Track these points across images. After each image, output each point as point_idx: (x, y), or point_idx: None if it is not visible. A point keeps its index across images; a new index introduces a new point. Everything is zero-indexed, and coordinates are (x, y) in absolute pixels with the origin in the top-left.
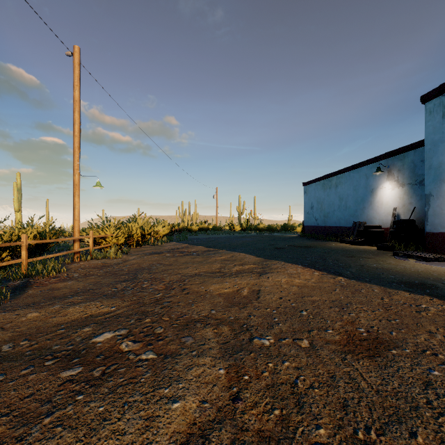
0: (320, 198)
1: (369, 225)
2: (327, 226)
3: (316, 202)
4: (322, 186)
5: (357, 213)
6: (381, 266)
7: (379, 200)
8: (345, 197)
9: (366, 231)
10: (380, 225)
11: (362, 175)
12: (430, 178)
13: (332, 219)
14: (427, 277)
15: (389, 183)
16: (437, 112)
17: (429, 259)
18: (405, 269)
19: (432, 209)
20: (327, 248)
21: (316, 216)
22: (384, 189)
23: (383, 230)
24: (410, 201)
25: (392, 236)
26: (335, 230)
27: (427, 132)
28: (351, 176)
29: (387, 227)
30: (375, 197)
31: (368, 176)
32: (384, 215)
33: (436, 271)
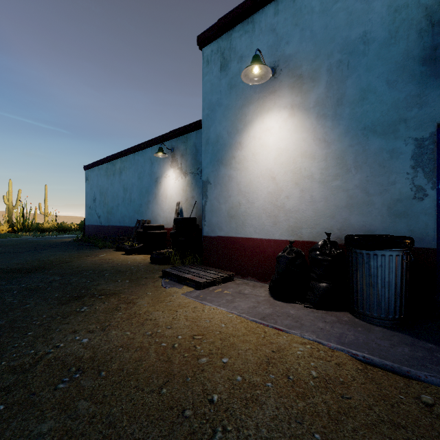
0: (103, 187)
1: (149, 225)
2: (111, 225)
3: (99, 193)
4: (105, 171)
5: (141, 208)
6: (97, 345)
7: (163, 192)
8: (129, 187)
9: (146, 234)
10: (163, 225)
11: (147, 159)
12: (207, 157)
13: (116, 216)
14: (180, 404)
15: (173, 171)
16: (214, 62)
17: (203, 285)
18: (150, 342)
19: (209, 203)
20: (67, 270)
21: (99, 212)
22: (169, 178)
23: (165, 231)
24: (193, 195)
25: (172, 239)
26: (119, 231)
27: (205, 90)
28: (136, 160)
29: (171, 227)
30: (159, 189)
31: (153, 161)
32: (169, 212)
33: (207, 332)
